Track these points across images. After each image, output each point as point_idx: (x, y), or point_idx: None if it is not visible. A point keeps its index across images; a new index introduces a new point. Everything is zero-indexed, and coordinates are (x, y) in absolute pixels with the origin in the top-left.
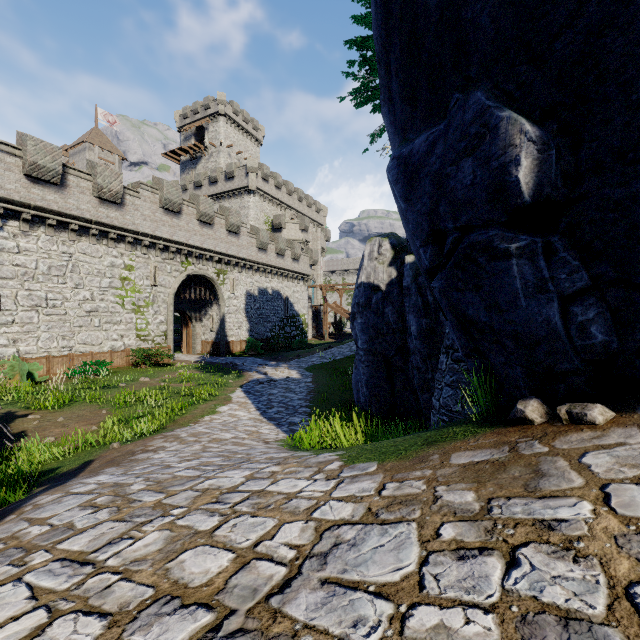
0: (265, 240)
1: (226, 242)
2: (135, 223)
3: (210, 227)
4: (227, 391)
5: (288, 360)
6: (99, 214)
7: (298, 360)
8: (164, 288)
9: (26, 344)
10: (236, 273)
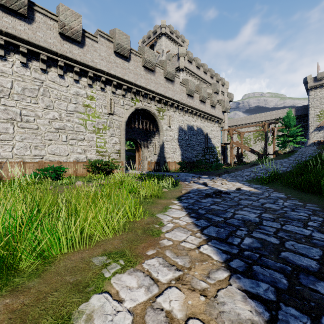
0: (192, 88)
1: (164, 87)
2: (94, 61)
3: (152, 74)
4: (156, 206)
5: (218, 174)
6: (64, 49)
7: (229, 174)
8: (118, 117)
9: (2, 150)
10: (171, 112)
